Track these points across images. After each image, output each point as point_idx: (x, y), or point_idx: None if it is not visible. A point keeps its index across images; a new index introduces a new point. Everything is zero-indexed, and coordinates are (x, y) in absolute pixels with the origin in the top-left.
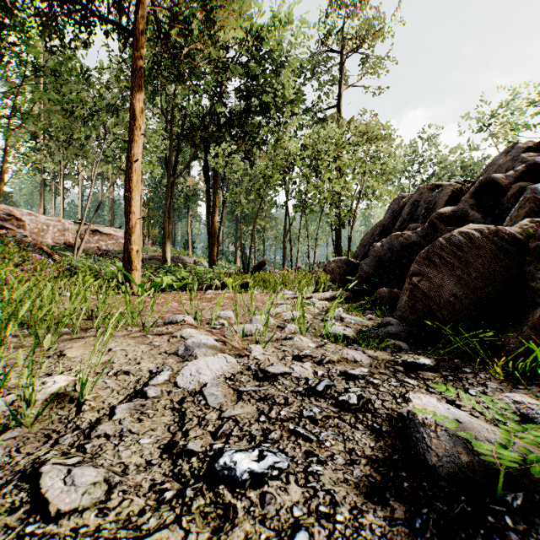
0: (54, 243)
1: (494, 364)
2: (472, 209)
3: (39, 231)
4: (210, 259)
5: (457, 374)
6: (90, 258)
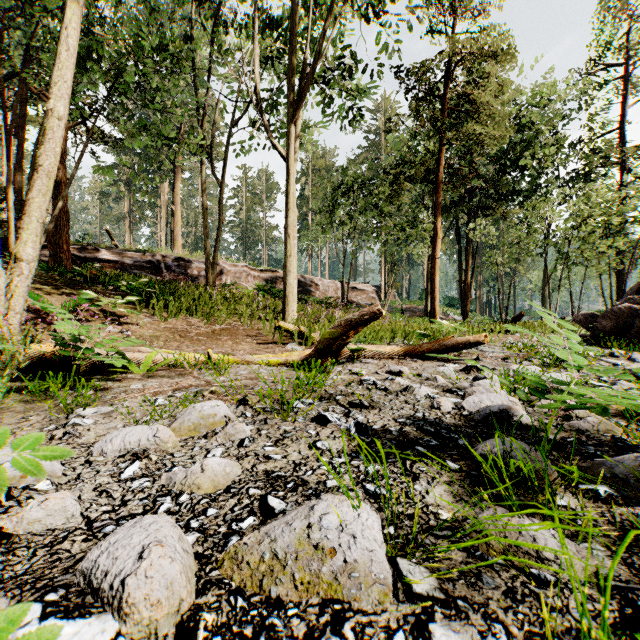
0: None
1: (601, 344)
2: None
3: (324, 292)
4: (463, 311)
5: None
6: None
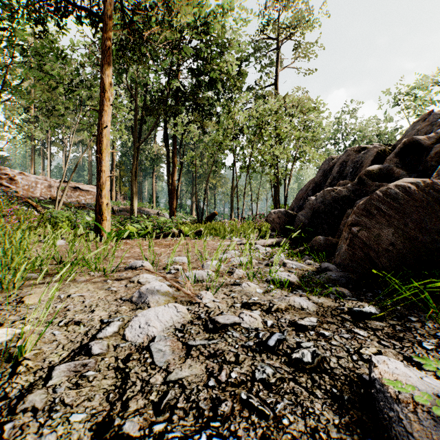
0: (41, 198)
1: None
2: (396, 167)
3: (29, 188)
4: (170, 211)
5: (404, 323)
6: (70, 210)
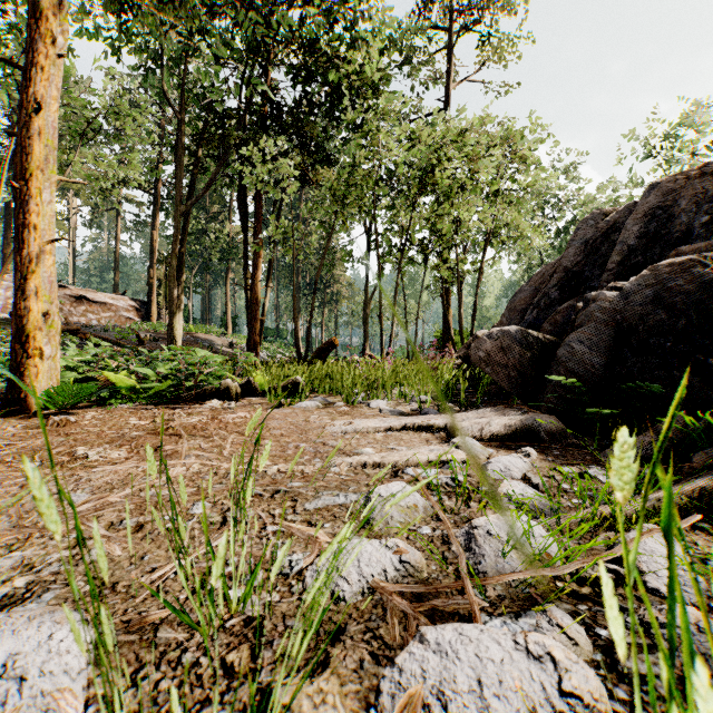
0: (6, 314)
1: None
2: None
3: None
4: (249, 339)
5: None
6: None
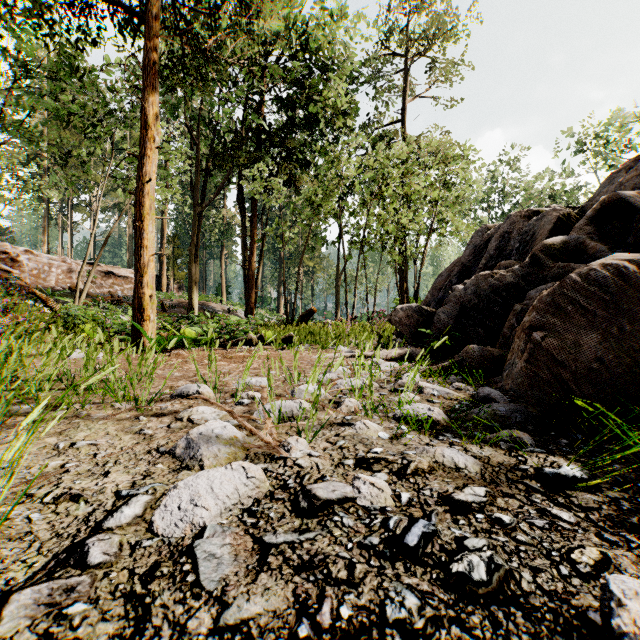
0: (58, 287)
1: None
2: (591, 239)
3: (39, 273)
4: (247, 307)
5: (633, 495)
6: (99, 306)
